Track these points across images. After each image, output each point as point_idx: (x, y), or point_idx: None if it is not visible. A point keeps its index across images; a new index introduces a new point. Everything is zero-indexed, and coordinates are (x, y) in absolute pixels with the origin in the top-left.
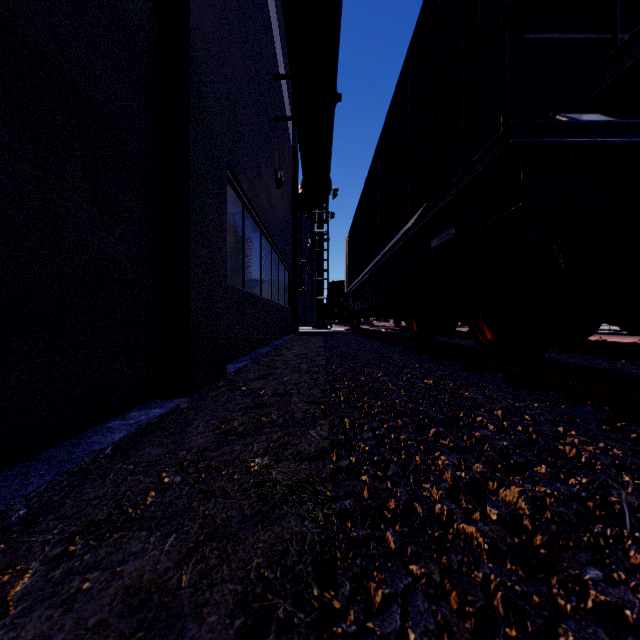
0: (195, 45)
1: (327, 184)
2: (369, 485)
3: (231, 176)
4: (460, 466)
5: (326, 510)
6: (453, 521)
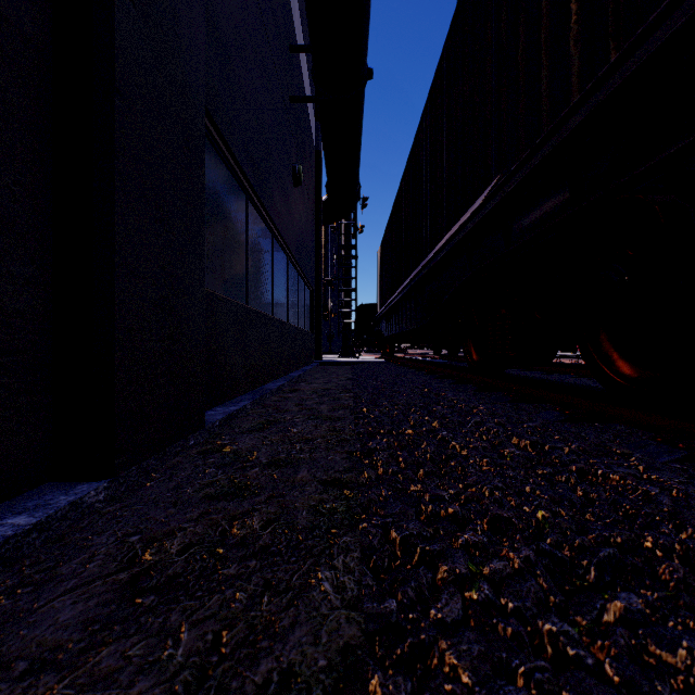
0: None
1: (355, 187)
2: None
3: (225, 149)
4: None
5: None
6: None
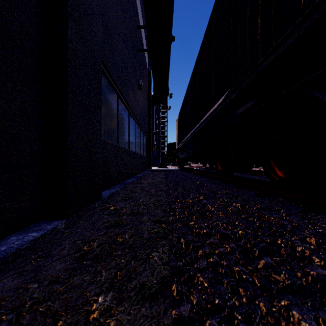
0: None
1: (166, 89)
2: None
3: (109, 76)
4: None
5: None
6: None
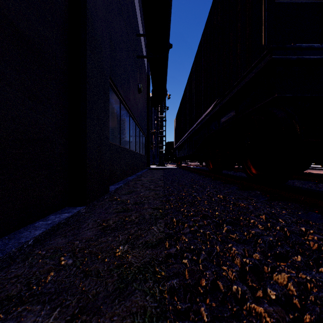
0: (90, 9)
1: (165, 91)
2: (188, 268)
3: (113, 85)
4: (245, 255)
5: (161, 287)
6: (246, 301)
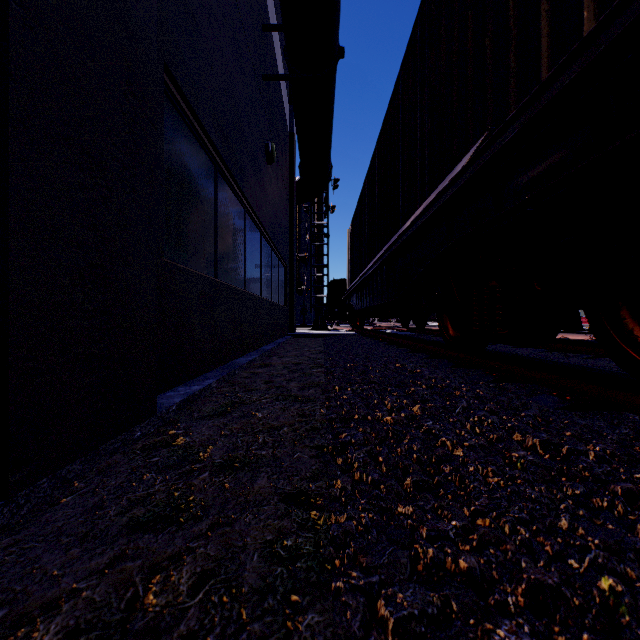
0: None
1: (327, 167)
2: None
3: (190, 114)
4: None
5: None
6: None
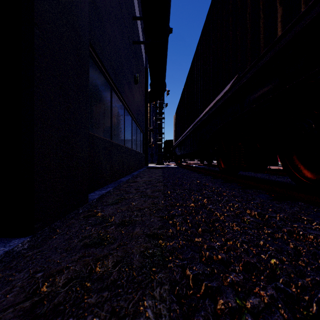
0: None
1: (164, 85)
2: None
3: (100, 64)
4: None
5: None
6: None
